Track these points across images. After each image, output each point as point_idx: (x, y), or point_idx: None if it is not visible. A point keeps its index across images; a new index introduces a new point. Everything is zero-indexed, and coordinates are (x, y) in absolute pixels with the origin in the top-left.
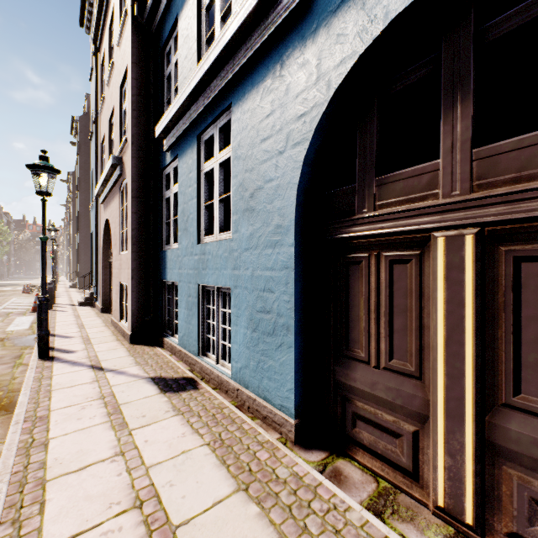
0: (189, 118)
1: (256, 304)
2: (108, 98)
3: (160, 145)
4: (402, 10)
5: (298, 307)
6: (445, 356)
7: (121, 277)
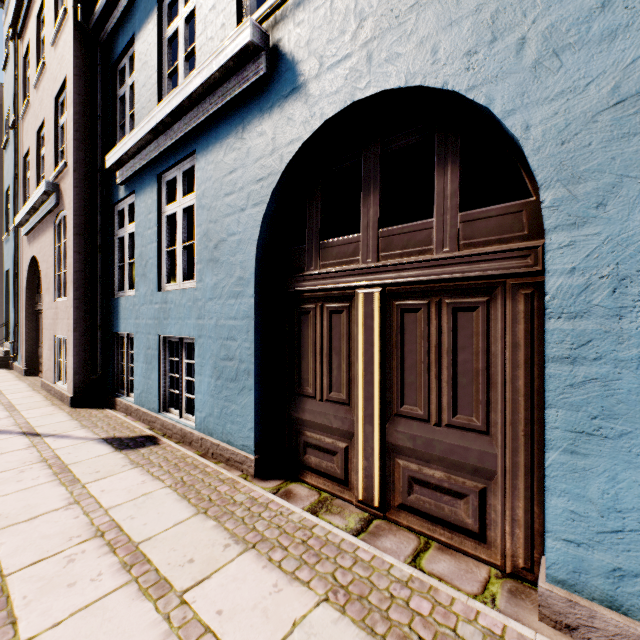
0: (148, 155)
1: (220, 353)
2: (36, 104)
3: (112, 176)
4: (331, 116)
5: (258, 353)
6: (363, 384)
7: (57, 329)
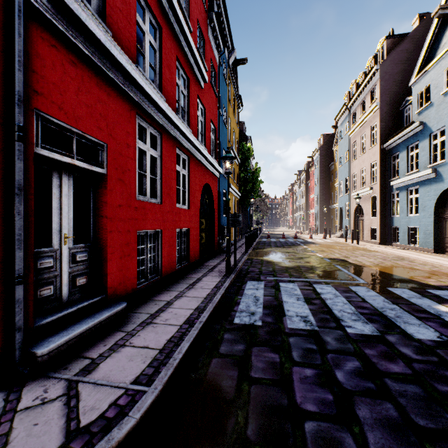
0: (404, 184)
1: (425, 229)
2: (360, 161)
3: (390, 185)
4: None
5: (434, 229)
6: None
7: (371, 225)
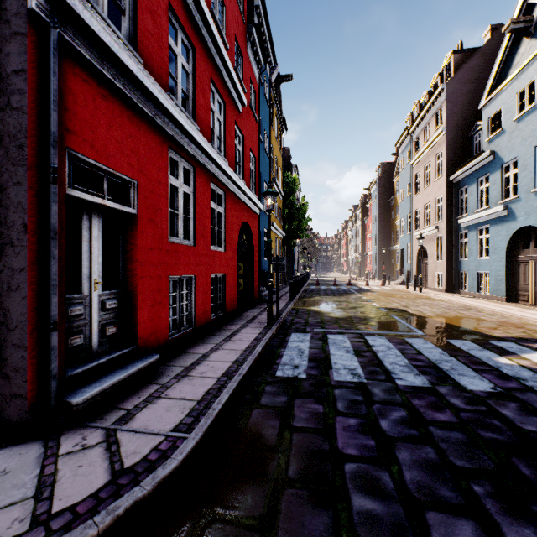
0: (473, 222)
1: (496, 275)
2: (424, 195)
3: (457, 223)
4: (521, 227)
5: (506, 274)
6: (530, 280)
7: (437, 270)
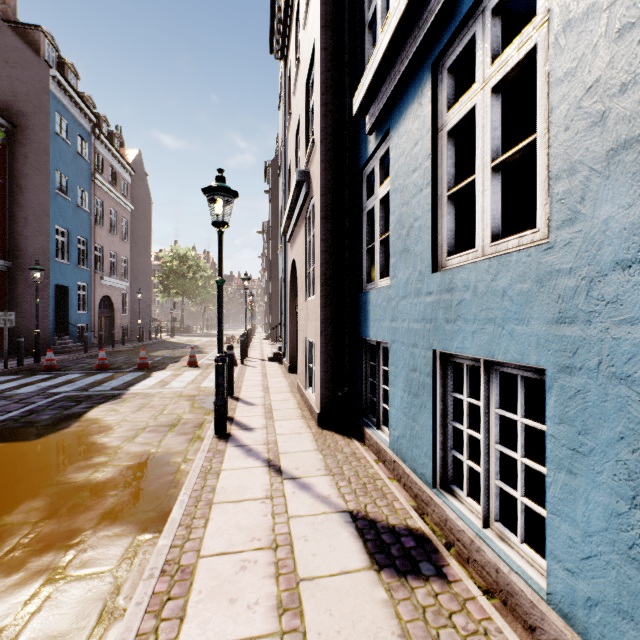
0: (415, 39)
1: None
2: (294, 110)
3: (359, 133)
4: None
5: None
6: None
7: (307, 332)
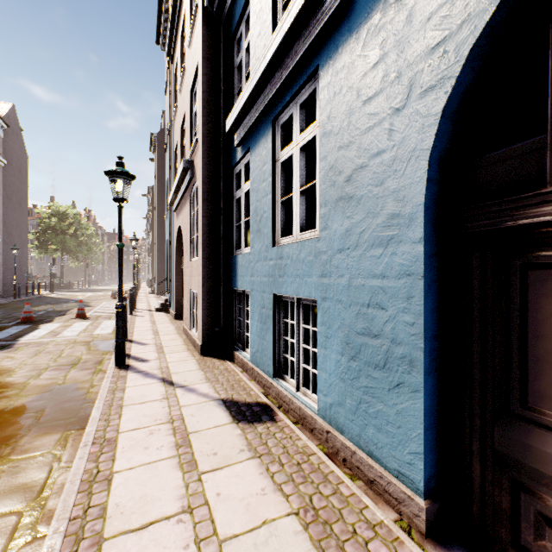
0: (263, 101)
1: (356, 324)
2: (180, 105)
3: (231, 142)
4: None
5: (428, 332)
6: None
7: (192, 285)
